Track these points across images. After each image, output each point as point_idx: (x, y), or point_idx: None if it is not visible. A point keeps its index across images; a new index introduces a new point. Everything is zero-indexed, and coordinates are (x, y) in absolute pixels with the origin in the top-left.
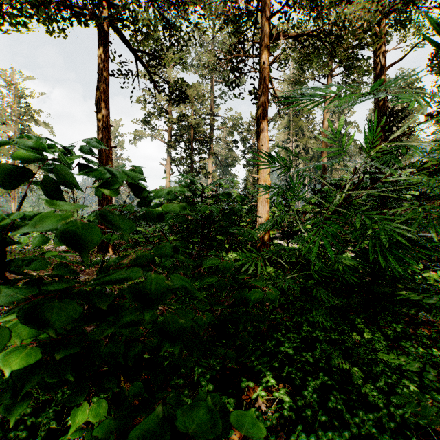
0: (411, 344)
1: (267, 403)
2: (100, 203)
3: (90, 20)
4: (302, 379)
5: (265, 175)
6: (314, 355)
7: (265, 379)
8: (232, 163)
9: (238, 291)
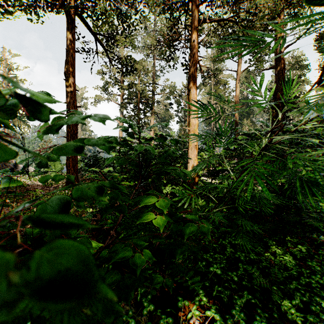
0: (316, 264)
1: (200, 319)
2: None
3: (59, 7)
4: (229, 295)
5: (194, 128)
6: (238, 274)
7: (198, 298)
8: (169, 120)
9: (176, 226)
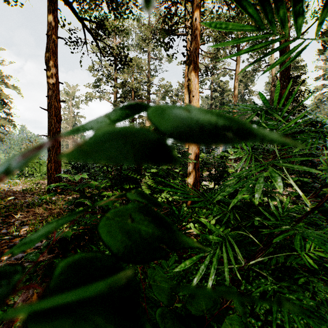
0: None
1: None
2: (49, 149)
3: None
4: None
5: None
6: None
7: None
8: None
9: None
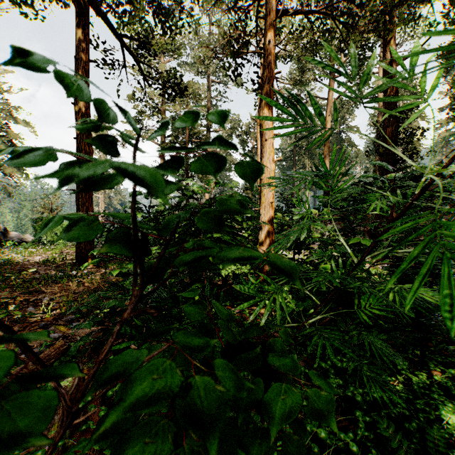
0: None
1: None
2: (79, 208)
3: None
4: None
5: (269, 175)
6: (357, 435)
7: None
8: (230, 168)
9: None
